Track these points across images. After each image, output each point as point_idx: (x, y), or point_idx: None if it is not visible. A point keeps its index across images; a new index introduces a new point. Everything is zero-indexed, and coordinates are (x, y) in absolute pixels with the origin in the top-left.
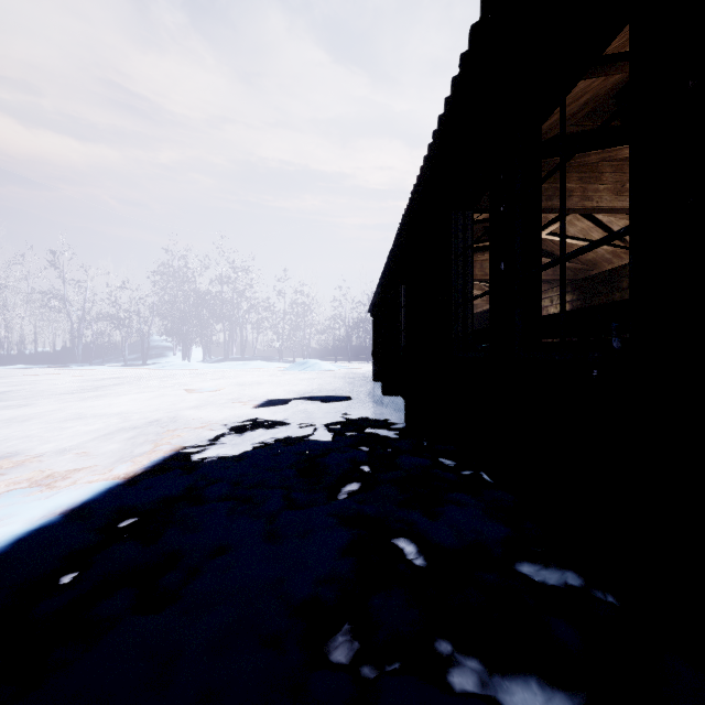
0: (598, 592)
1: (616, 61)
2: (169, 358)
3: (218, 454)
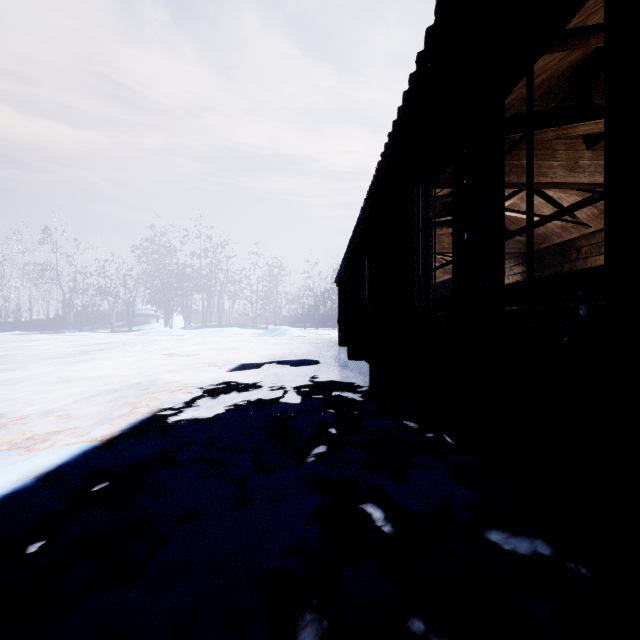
0: (570, 562)
1: (578, 35)
2: (152, 325)
3: (193, 416)
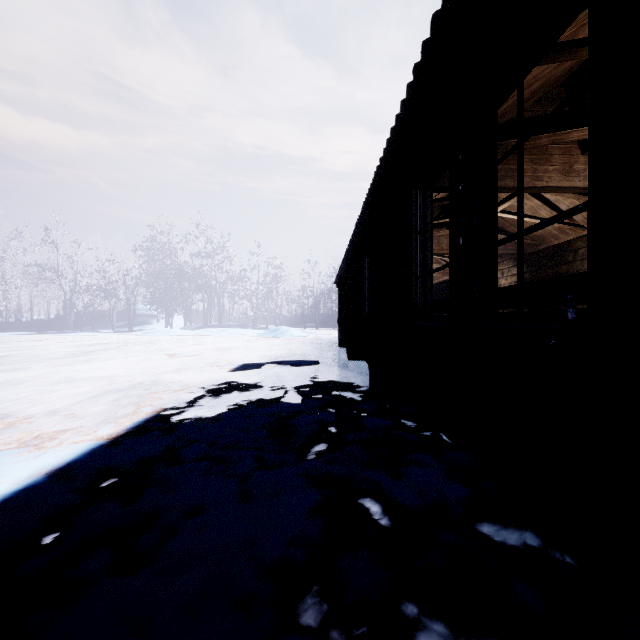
0: (556, 552)
1: (569, 47)
2: (153, 325)
3: (196, 415)
